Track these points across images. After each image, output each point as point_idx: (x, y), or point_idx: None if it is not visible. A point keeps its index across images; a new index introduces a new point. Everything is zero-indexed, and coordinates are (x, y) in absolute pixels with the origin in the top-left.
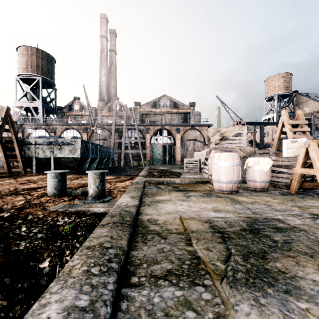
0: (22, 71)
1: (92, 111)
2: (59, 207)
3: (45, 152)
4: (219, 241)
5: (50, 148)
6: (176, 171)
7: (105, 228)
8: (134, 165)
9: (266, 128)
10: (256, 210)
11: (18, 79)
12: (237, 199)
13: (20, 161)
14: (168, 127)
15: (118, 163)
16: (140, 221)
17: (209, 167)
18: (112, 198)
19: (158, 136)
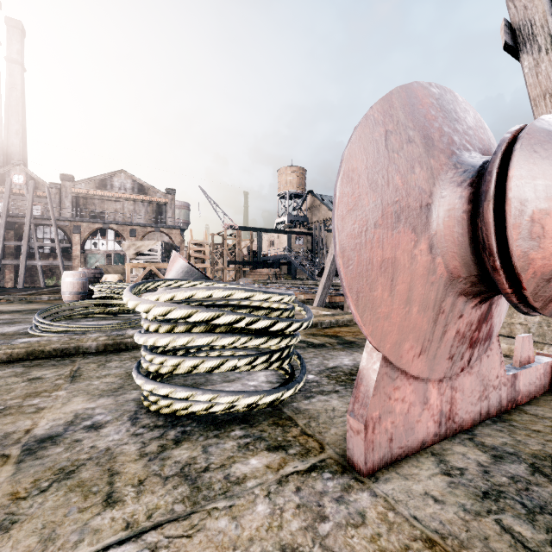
0: None
1: None
2: None
3: None
4: None
5: None
6: None
7: None
8: (49, 285)
9: (273, 235)
10: None
11: None
12: None
13: None
14: (116, 226)
15: (14, 282)
16: None
17: None
18: None
19: (99, 239)
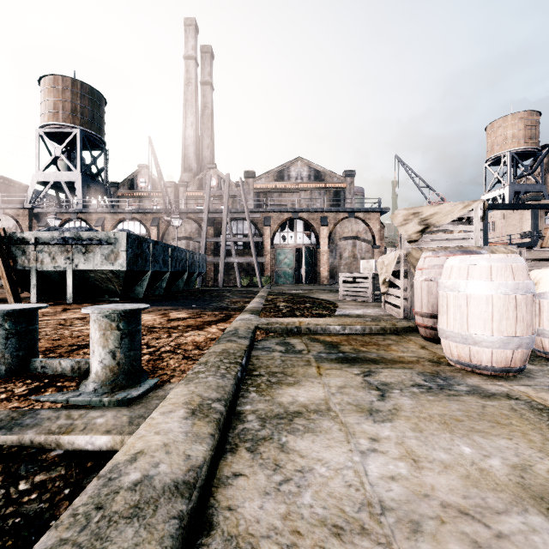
0: (47, 119)
1: (170, 190)
2: None
3: (56, 259)
4: None
5: (65, 251)
6: (324, 299)
7: None
8: (243, 285)
9: (491, 215)
10: None
11: (42, 133)
12: None
13: (5, 277)
14: (306, 214)
15: (213, 281)
16: None
17: (415, 293)
18: (158, 383)
19: (287, 231)
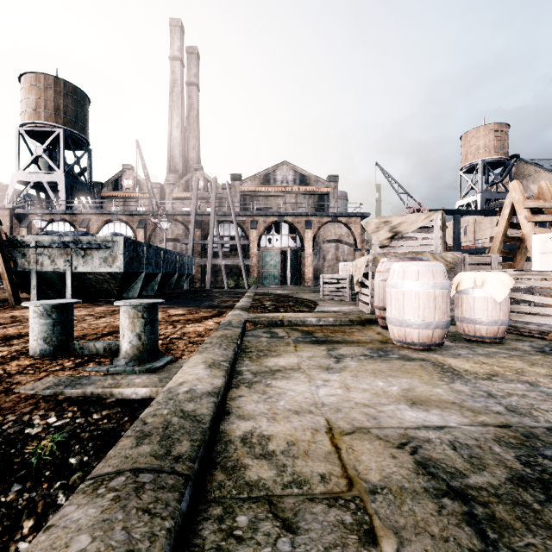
0: (28, 117)
1: (155, 191)
2: (44, 386)
3: (56, 262)
4: (471, 545)
5: (64, 254)
6: (306, 298)
7: (96, 501)
8: (230, 286)
9: (464, 220)
10: (510, 399)
11: (22, 131)
12: (449, 364)
13: (6, 279)
14: (291, 218)
15: (201, 282)
16: (223, 441)
17: (375, 291)
18: (173, 359)
19: (273, 234)
